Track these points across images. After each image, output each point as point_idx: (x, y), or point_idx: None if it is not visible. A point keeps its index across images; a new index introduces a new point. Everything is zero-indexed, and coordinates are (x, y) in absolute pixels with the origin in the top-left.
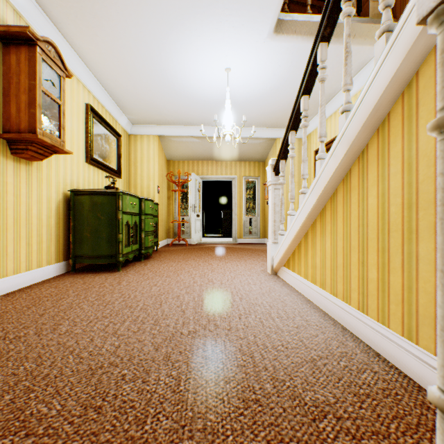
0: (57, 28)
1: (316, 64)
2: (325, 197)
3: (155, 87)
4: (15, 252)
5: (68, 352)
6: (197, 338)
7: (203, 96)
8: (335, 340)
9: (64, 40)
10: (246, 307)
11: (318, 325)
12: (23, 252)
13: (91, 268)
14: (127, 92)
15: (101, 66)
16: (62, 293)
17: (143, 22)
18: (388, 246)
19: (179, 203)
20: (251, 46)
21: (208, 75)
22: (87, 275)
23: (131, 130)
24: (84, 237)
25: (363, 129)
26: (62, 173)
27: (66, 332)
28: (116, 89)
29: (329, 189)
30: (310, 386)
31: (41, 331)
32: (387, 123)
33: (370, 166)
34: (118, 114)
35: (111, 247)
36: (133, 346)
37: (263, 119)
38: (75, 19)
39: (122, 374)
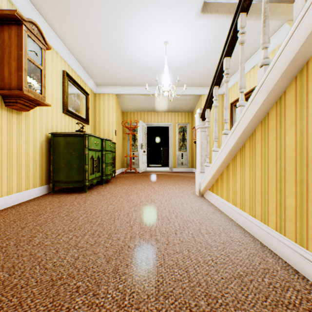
0: (40, 13)
1: (236, 31)
2: (244, 136)
3: (113, 58)
4: (8, 179)
5: (36, 263)
6: (141, 251)
7: (148, 64)
8: (256, 256)
9: (46, 23)
10: (181, 224)
11: (240, 241)
12: (15, 178)
13: (66, 189)
14: (93, 62)
15: (73, 43)
16: (41, 210)
17: (103, 7)
18: (307, 178)
19: (130, 142)
20: (183, 24)
21: (151, 47)
22: (62, 195)
23: (96, 90)
24: (61, 167)
25: (282, 78)
26: (45, 121)
27: (38, 244)
28: (84, 60)
29: (249, 129)
30: (240, 304)
31: (19, 243)
32: (305, 70)
33: (288, 109)
34: (87, 78)
35: (80, 174)
36: (89, 258)
37: (192, 80)
38: (53, 6)
39: (77, 286)
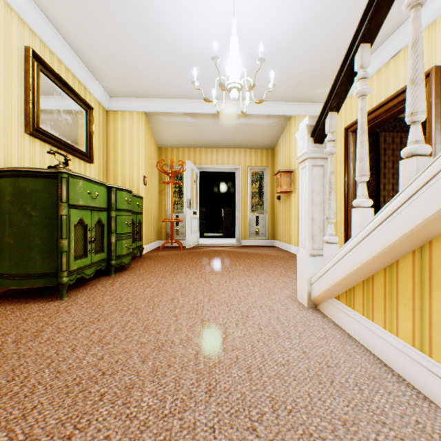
0: None
1: None
2: None
3: (130, 30)
4: None
5: None
6: None
7: (198, 48)
8: None
9: None
10: None
11: None
12: None
13: (27, 290)
14: (93, 40)
15: None
16: None
17: None
18: None
19: (171, 198)
20: None
21: (204, 3)
22: (2, 309)
23: (109, 105)
24: (5, 245)
25: None
26: None
27: None
28: (76, 35)
29: None
30: None
31: None
32: None
33: None
34: (88, 78)
35: (49, 260)
36: None
37: (277, 88)
38: None
39: None
